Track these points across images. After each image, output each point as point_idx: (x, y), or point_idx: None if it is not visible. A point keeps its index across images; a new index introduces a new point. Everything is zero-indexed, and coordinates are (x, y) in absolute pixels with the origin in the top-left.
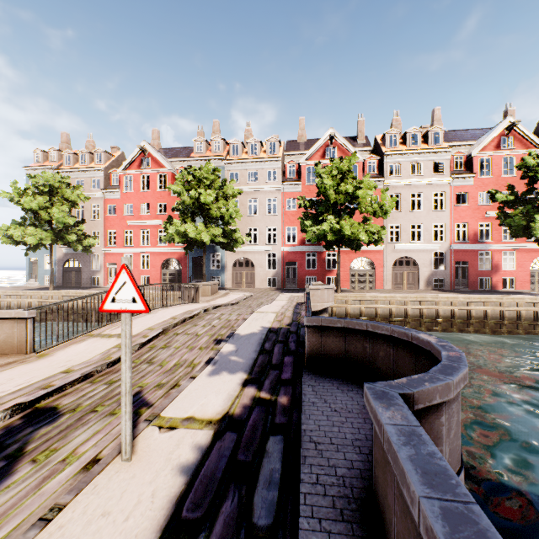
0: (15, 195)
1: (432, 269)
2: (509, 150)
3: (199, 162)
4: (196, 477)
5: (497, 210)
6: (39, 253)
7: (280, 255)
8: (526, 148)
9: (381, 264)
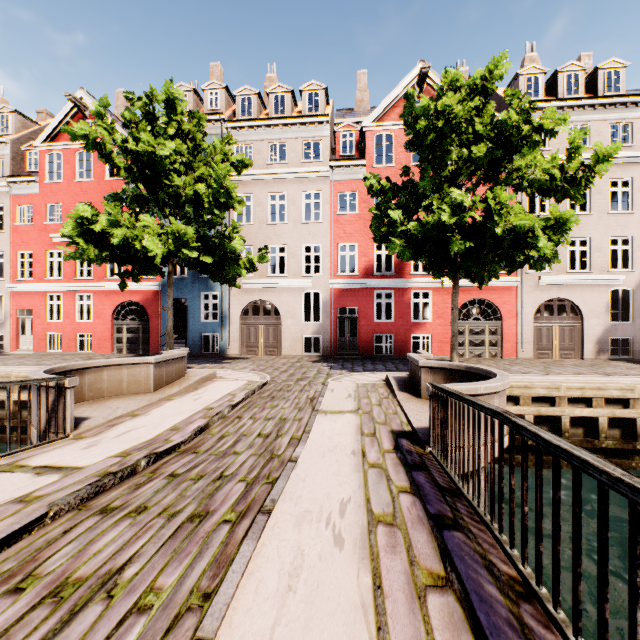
0: None
1: (608, 322)
2: None
3: None
4: None
5: None
6: None
7: (328, 296)
8: None
9: (514, 311)
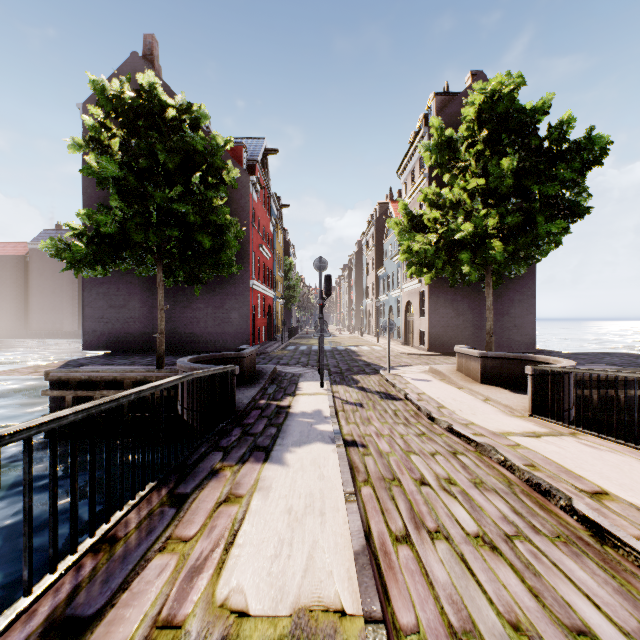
0: None
1: None
2: None
3: None
4: (295, 387)
5: None
6: None
7: None
8: None
9: None
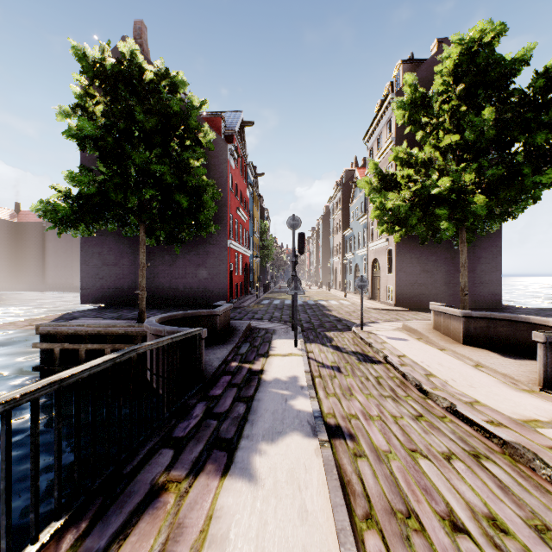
0: None
1: None
2: None
3: None
4: (269, 346)
5: None
6: None
7: None
8: None
9: None
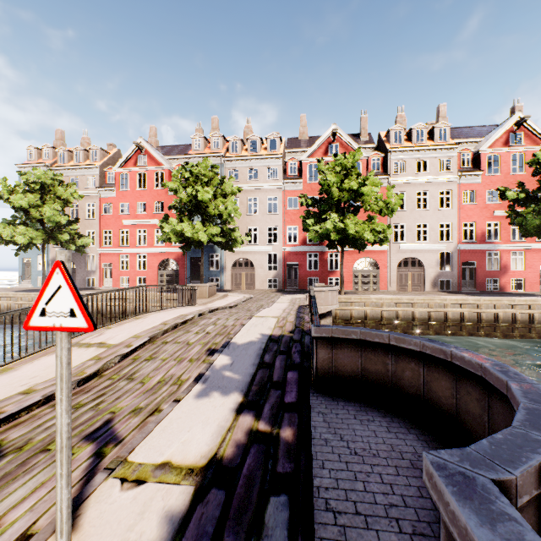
0: (5, 193)
1: (438, 270)
2: (518, 146)
3: (197, 159)
4: None
5: (505, 209)
6: (32, 254)
7: (281, 255)
8: (536, 145)
9: (386, 264)
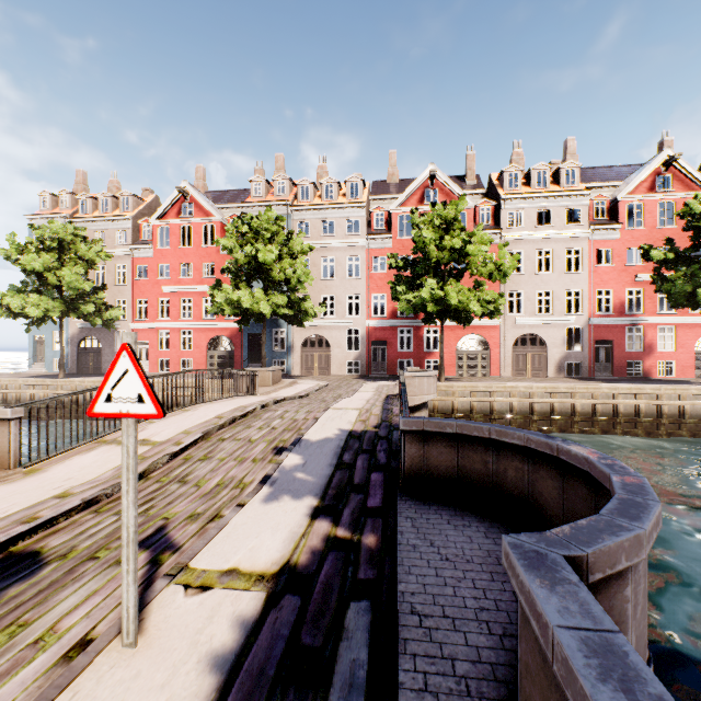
0: (13, 252)
1: (565, 351)
2: (667, 193)
3: (257, 208)
4: (235, 677)
5: (651, 273)
6: (46, 329)
7: (365, 332)
8: (690, 190)
9: (498, 343)
